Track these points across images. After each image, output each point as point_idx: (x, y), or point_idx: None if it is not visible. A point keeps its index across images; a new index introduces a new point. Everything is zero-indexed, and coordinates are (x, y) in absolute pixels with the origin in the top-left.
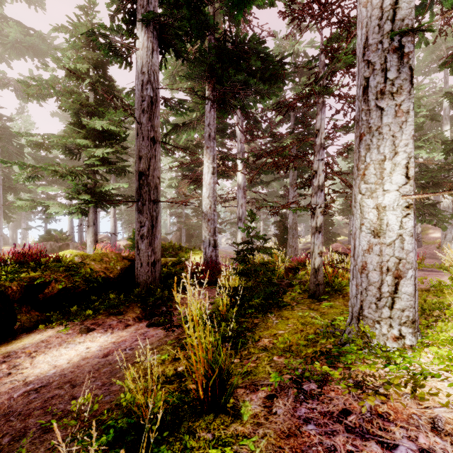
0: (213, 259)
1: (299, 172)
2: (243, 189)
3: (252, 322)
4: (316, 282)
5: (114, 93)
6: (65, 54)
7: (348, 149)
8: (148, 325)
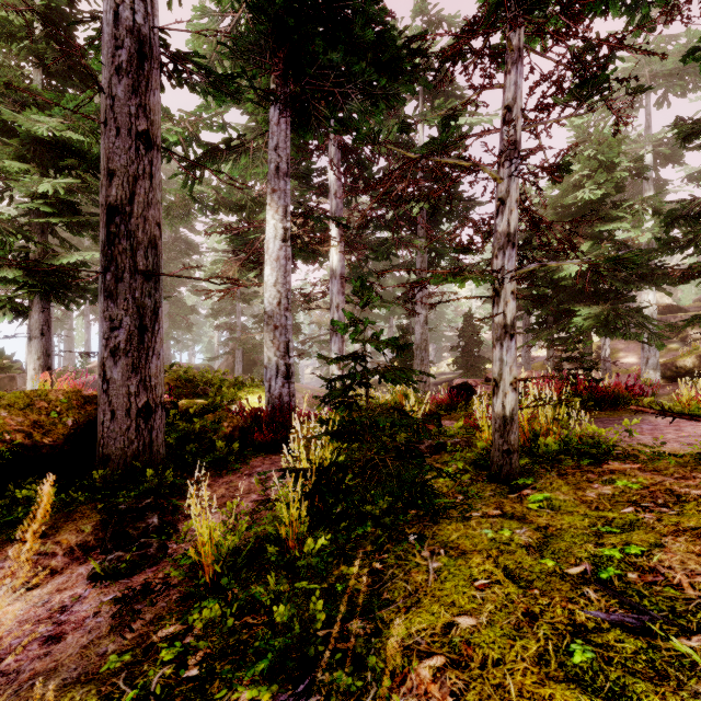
0: (284, 400)
1: (431, 256)
2: (341, 278)
3: (368, 567)
4: (506, 448)
5: (85, 75)
6: None
7: (558, 169)
8: (92, 576)
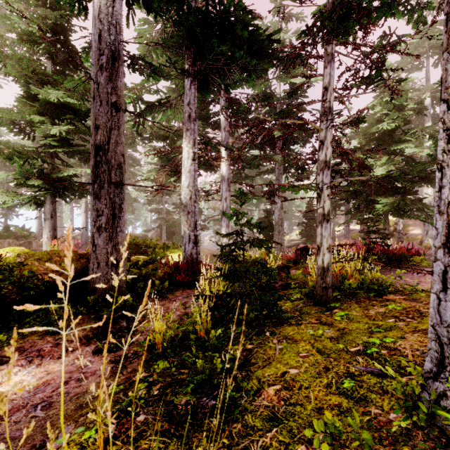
0: (193, 257)
1: (285, 166)
2: (228, 181)
3: (243, 347)
4: (324, 285)
5: (76, 63)
6: (10, 8)
7: (358, 120)
8: (95, 351)
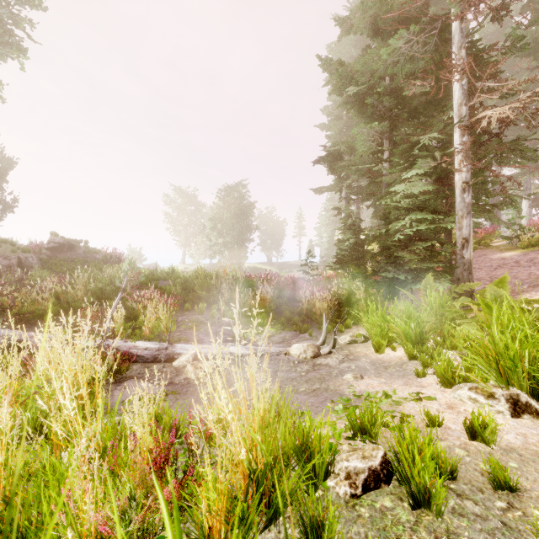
0: None
1: None
2: None
3: None
4: None
5: None
6: None
7: None
8: None
